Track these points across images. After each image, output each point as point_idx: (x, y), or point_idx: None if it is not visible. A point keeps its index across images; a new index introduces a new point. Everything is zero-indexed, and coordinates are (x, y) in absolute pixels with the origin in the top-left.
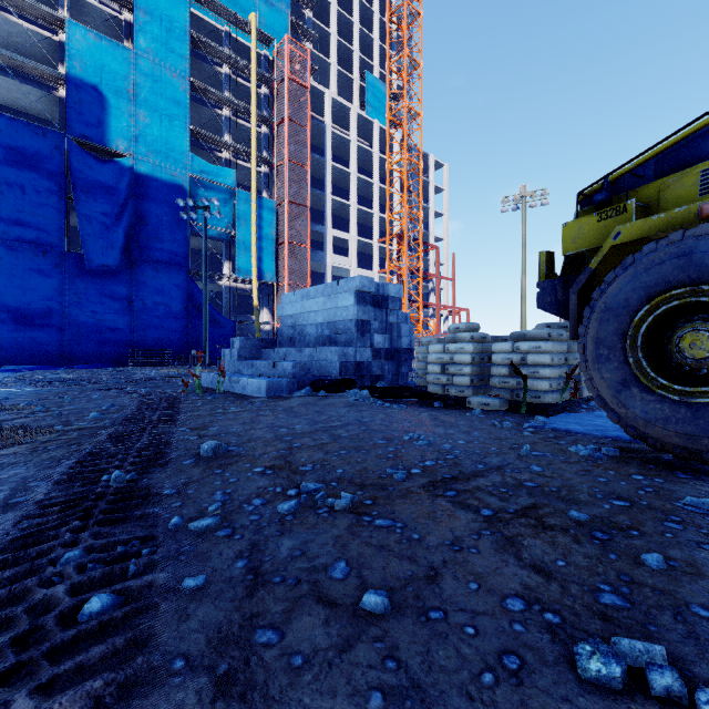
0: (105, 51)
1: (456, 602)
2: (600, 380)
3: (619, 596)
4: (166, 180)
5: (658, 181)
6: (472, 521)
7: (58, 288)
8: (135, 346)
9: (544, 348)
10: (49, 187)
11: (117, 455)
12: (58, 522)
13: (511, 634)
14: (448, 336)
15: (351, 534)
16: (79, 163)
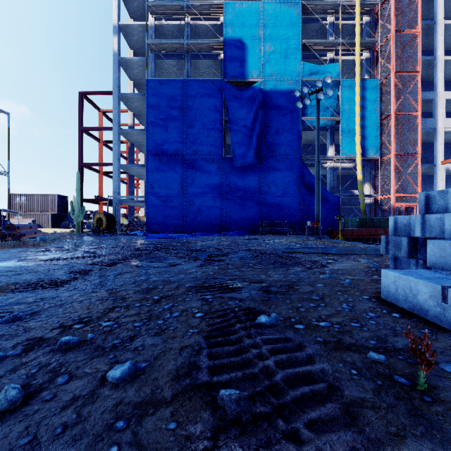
0: (245, 12)
1: None
2: None
3: None
4: (284, 89)
5: None
6: None
7: (219, 182)
8: (263, 219)
9: None
10: (215, 117)
11: None
12: None
13: None
14: None
15: None
16: (230, 95)
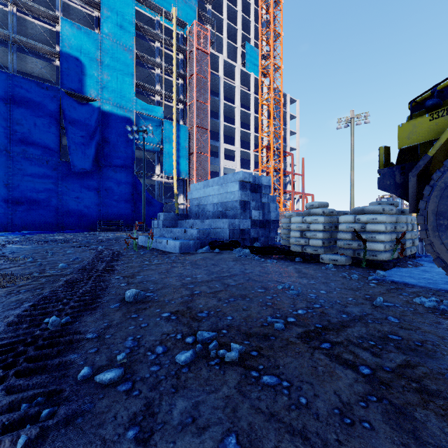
0: (83, 36)
1: None
2: (441, 245)
3: None
4: (120, 114)
5: None
6: (354, 381)
7: (55, 183)
8: (101, 218)
9: (379, 219)
10: (50, 121)
11: (63, 300)
12: None
13: None
14: (305, 211)
15: (240, 394)
16: (67, 105)
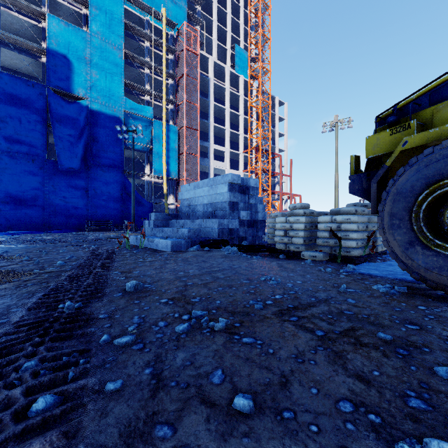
0: (71, 33)
1: (302, 404)
2: (394, 241)
3: (422, 401)
4: (109, 114)
5: (432, 107)
6: (310, 339)
7: (41, 182)
8: (90, 218)
9: (352, 219)
10: (36, 119)
11: (71, 290)
12: (25, 338)
13: (345, 432)
14: (288, 212)
15: (226, 349)
16: (54, 103)
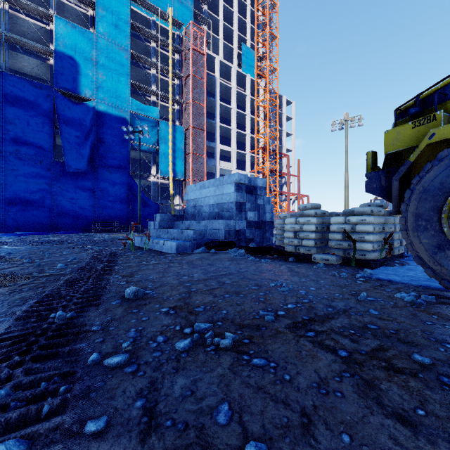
0: (78, 35)
1: None
2: (419, 244)
3: None
4: (115, 115)
5: None
6: (332, 362)
7: (49, 183)
8: (96, 219)
9: (368, 220)
10: (43, 121)
11: (66, 297)
12: (3, 356)
13: None
14: (298, 212)
15: (233, 373)
16: (62, 105)
